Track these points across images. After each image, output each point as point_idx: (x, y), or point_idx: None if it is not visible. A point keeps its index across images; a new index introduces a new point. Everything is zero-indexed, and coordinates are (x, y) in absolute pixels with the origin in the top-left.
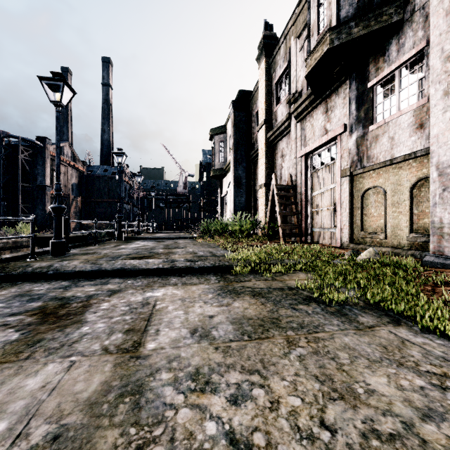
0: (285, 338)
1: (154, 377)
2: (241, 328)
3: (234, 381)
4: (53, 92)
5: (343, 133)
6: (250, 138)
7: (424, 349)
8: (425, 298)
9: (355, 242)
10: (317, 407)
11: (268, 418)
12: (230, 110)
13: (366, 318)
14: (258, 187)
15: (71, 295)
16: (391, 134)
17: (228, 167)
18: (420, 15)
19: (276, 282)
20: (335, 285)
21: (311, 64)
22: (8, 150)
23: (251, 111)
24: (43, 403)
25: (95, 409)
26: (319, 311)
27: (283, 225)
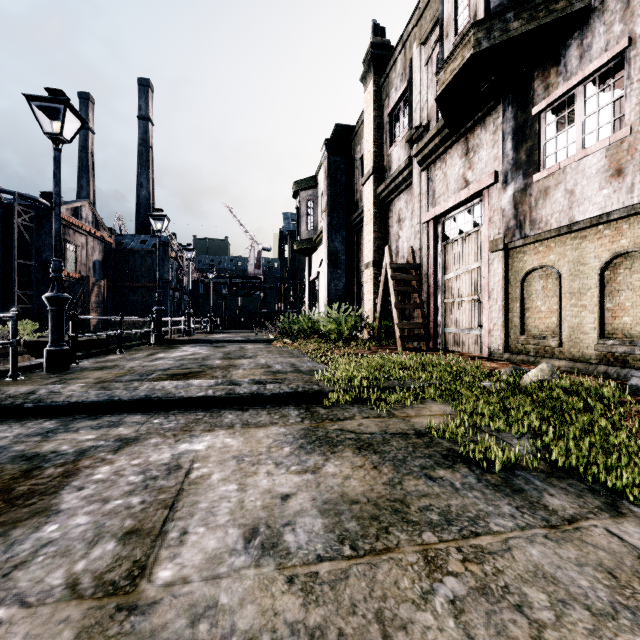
0: (420, 551)
1: None
2: (338, 526)
3: None
4: (51, 120)
5: (493, 186)
6: (352, 195)
7: None
8: None
9: (511, 350)
10: None
11: None
12: (323, 153)
13: (558, 498)
14: (363, 266)
15: (50, 450)
16: (570, 186)
17: (319, 237)
18: None
19: (395, 420)
20: (493, 428)
21: (446, 79)
22: None
23: (353, 155)
24: None
25: None
26: (473, 482)
27: (402, 323)
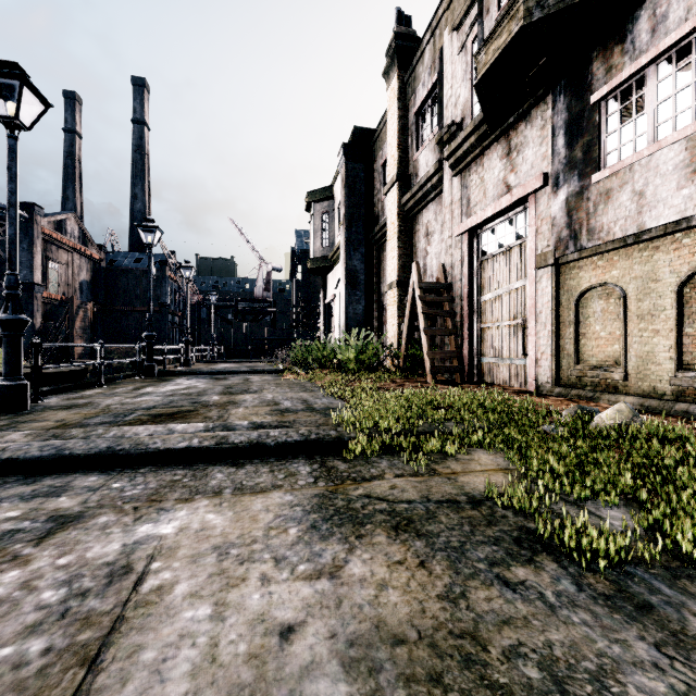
0: None
1: None
2: None
3: None
4: (5, 101)
5: (540, 190)
6: (373, 208)
7: None
8: None
9: (563, 383)
10: None
11: None
12: (340, 159)
13: None
14: (386, 287)
15: None
16: (639, 186)
17: (336, 255)
18: None
19: (438, 480)
20: (575, 494)
21: (488, 60)
22: None
23: (374, 162)
24: None
25: None
26: (572, 591)
27: (432, 352)
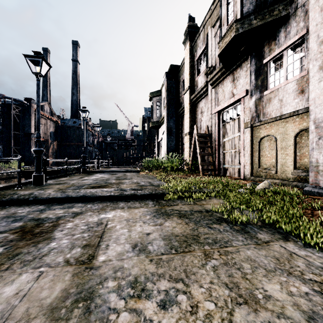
0: (202, 252)
1: (102, 285)
2: (170, 243)
3: (163, 288)
4: (35, 66)
5: (245, 96)
6: (178, 99)
7: (307, 260)
8: (306, 220)
9: (254, 175)
10: (227, 311)
11: (189, 321)
12: (164, 79)
13: (263, 235)
14: (184, 135)
15: (45, 217)
16: (281, 97)
17: (162, 120)
18: (301, 11)
19: (197, 206)
20: (240, 208)
21: (222, 46)
22: (3, 108)
23: (179, 80)
24: (15, 308)
25: (55, 313)
26: (228, 229)
27: (202, 162)
